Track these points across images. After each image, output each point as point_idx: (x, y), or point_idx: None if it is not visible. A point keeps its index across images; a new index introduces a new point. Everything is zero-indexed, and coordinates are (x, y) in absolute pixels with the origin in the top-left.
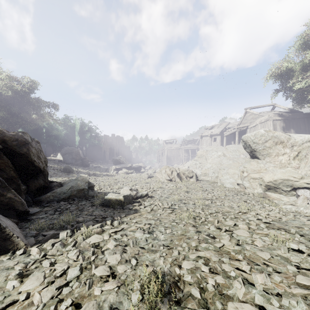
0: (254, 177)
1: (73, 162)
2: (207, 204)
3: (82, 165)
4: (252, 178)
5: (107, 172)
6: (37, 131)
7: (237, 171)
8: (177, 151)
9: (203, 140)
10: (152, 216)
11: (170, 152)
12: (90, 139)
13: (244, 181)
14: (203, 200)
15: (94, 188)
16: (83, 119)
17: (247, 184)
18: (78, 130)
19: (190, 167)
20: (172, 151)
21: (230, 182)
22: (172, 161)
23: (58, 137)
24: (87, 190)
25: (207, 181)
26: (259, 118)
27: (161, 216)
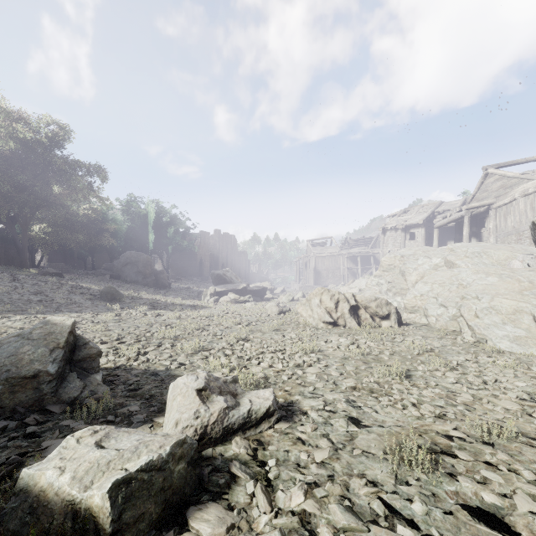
0: None
1: (139, 279)
2: None
3: (156, 286)
4: None
5: (198, 300)
6: (75, 221)
7: (525, 305)
8: (333, 259)
9: (387, 238)
10: None
11: (321, 262)
12: (174, 237)
13: None
14: (534, 451)
15: (96, 363)
16: (161, 201)
17: None
18: (152, 220)
19: (365, 290)
20: (325, 259)
21: (510, 335)
22: (324, 279)
23: (115, 234)
24: (55, 376)
25: (425, 327)
26: (522, 186)
27: None
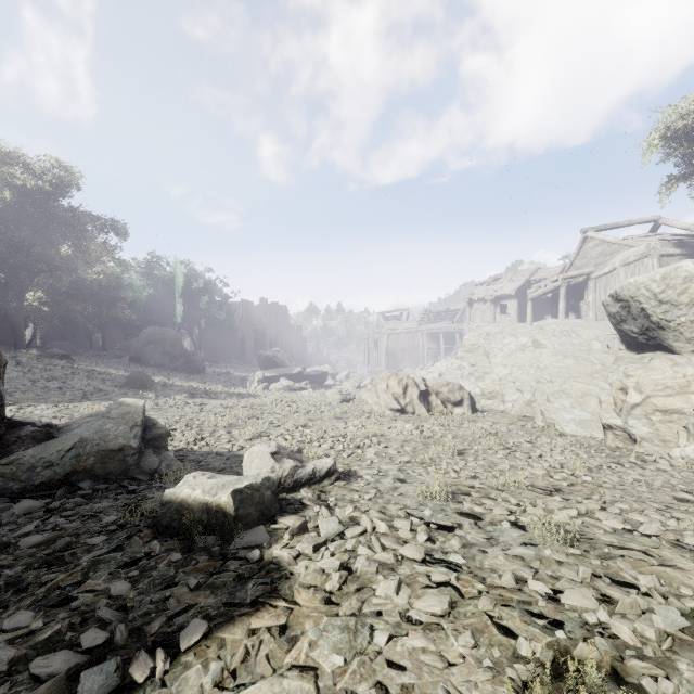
0: (666, 406)
1: (165, 362)
2: (569, 526)
3: (187, 371)
4: (661, 412)
5: (242, 387)
6: (82, 288)
7: (593, 388)
8: (410, 337)
9: (474, 311)
10: (345, 659)
11: (395, 340)
12: (208, 309)
13: (632, 419)
14: (532, 493)
15: (166, 443)
16: (191, 263)
17: (643, 429)
18: (180, 287)
19: (445, 375)
20: (400, 337)
21: (576, 419)
22: (399, 361)
23: (133, 305)
24: (137, 450)
25: (500, 413)
26: (622, 253)
27: (397, 660)
